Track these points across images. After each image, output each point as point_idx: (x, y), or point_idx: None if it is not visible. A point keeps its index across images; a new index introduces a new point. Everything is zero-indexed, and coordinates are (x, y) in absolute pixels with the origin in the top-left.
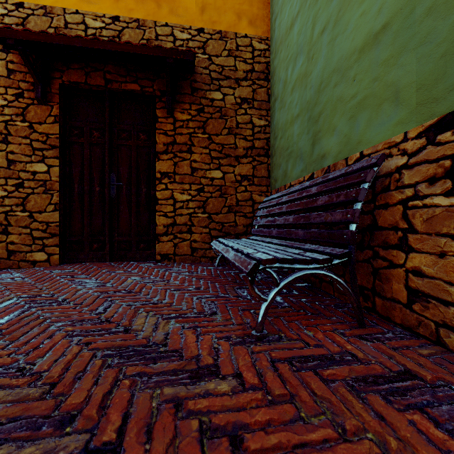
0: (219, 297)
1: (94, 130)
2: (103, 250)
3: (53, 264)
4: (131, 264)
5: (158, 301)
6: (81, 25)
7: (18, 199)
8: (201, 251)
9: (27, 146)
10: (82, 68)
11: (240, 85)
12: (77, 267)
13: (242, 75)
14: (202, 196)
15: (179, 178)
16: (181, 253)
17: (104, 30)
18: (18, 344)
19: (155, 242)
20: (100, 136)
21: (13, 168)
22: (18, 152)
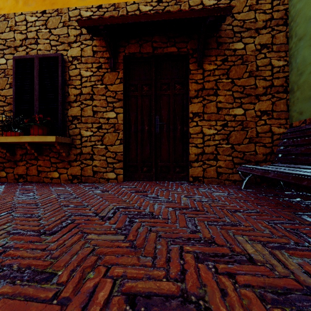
0: (293, 224)
1: (144, 86)
2: (150, 172)
3: (119, 181)
4: (172, 184)
5: (235, 223)
6: (137, 11)
7: (99, 137)
8: (225, 175)
9: (104, 101)
10: (137, 42)
11: (259, 33)
12: (136, 184)
13: (262, 24)
14: (226, 130)
15: (207, 116)
16: (208, 176)
17: (152, 12)
18: (161, 263)
19: (187, 167)
20: (148, 89)
21: (96, 116)
22: (98, 105)
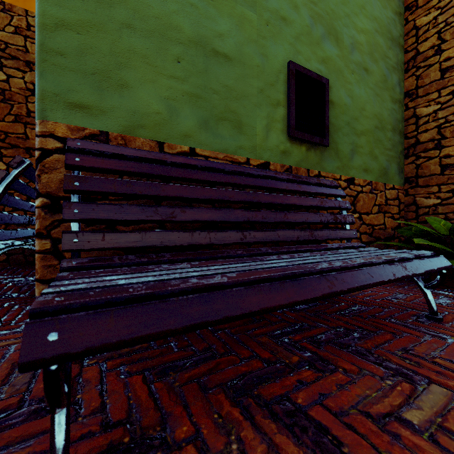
0: None
1: None
2: None
3: None
4: None
5: None
6: None
7: None
8: None
9: None
10: None
11: (32, 69)
12: None
13: None
14: None
15: None
16: None
17: None
18: None
19: None
20: None
21: None
22: None
